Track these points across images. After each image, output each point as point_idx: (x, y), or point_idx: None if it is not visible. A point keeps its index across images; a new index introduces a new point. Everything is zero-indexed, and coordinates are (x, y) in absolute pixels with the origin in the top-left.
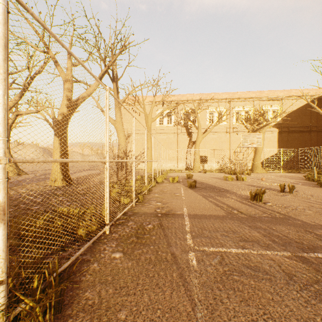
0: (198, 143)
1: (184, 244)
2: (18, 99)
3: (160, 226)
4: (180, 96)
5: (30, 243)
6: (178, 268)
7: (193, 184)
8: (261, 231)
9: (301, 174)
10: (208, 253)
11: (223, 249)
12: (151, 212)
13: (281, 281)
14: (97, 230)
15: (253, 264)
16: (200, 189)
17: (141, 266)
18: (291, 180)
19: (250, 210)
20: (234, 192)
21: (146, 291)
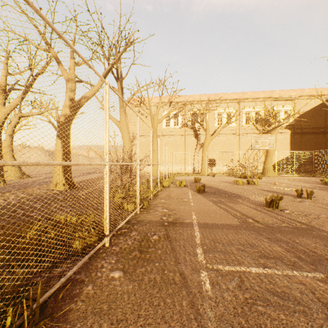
0: (206, 145)
1: (194, 260)
2: (20, 100)
3: (167, 237)
4: (188, 97)
5: (12, 261)
6: (189, 293)
7: (202, 188)
8: (283, 244)
9: (316, 178)
10: (223, 273)
11: (241, 268)
12: (156, 220)
13: (319, 315)
14: (94, 243)
15: (279, 289)
16: (210, 194)
17: (143, 291)
18: (306, 184)
19: (266, 218)
20: (247, 197)
21: (149, 326)
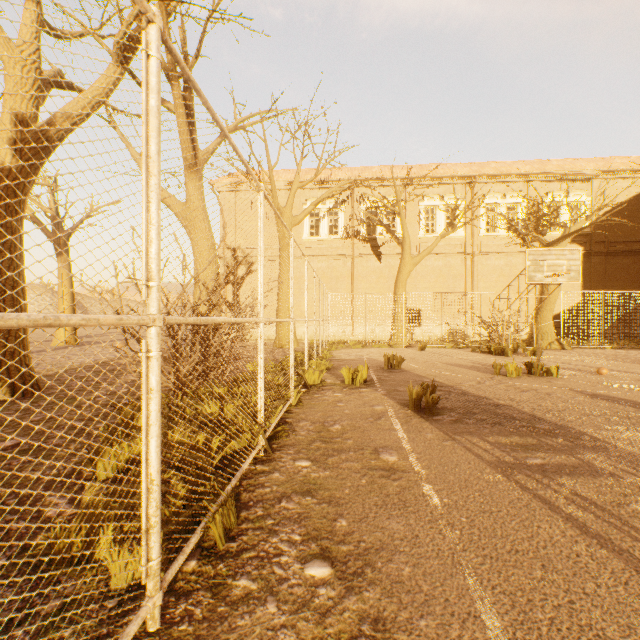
0: (403, 277)
1: None
2: None
3: None
4: (359, 170)
5: None
6: None
7: (432, 400)
8: None
9: None
10: None
11: None
12: None
13: None
14: None
15: None
16: (462, 423)
17: None
18: None
19: None
20: (600, 439)
21: None
